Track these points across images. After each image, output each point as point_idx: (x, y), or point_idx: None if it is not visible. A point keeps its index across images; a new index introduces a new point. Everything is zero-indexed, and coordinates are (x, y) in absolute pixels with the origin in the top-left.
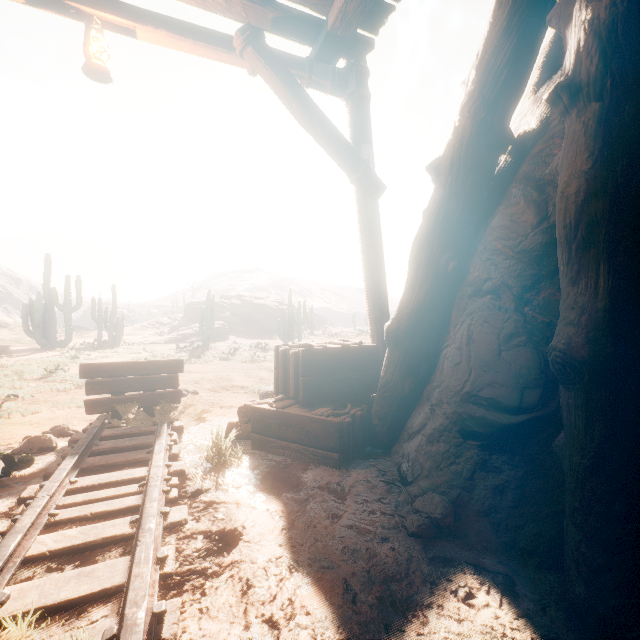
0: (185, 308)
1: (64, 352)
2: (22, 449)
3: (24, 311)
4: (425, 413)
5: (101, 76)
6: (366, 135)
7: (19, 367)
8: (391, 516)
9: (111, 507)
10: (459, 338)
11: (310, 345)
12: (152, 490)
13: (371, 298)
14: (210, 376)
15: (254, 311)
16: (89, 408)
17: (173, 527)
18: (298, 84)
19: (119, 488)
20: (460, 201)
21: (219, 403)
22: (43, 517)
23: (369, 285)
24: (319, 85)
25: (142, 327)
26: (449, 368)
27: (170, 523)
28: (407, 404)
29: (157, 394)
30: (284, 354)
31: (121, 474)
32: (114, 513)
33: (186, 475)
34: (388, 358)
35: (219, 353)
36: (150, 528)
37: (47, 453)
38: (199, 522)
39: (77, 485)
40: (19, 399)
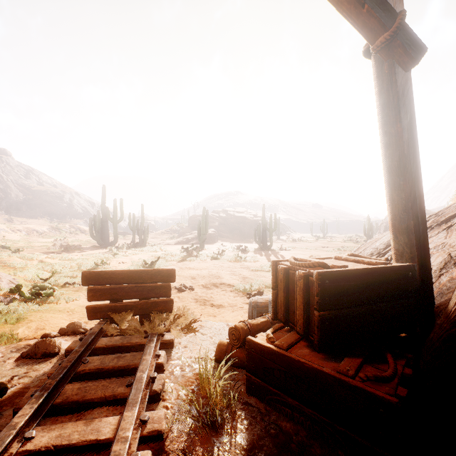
0: (188, 220)
1: (111, 250)
2: (29, 353)
3: (90, 222)
4: None
5: None
6: None
7: (80, 260)
8: None
9: None
10: None
11: (324, 265)
12: None
13: (399, 201)
14: (204, 273)
15: (236, 221)
16: (90, 314)
17: None
18: None
19: None
20: None
21: (210, 300)
22: None
23: (396, 184)
24: None
25: (161, 233)
26: None
27: None
28: None
29: (150, 302)
30: (285, 273)
31: (86, 428)
32: None
33: (164, 439)
34: None
35: (211, 253)
36: None
37: (49, 359)
38: None
39: (30, 445)
40: (71, 286)
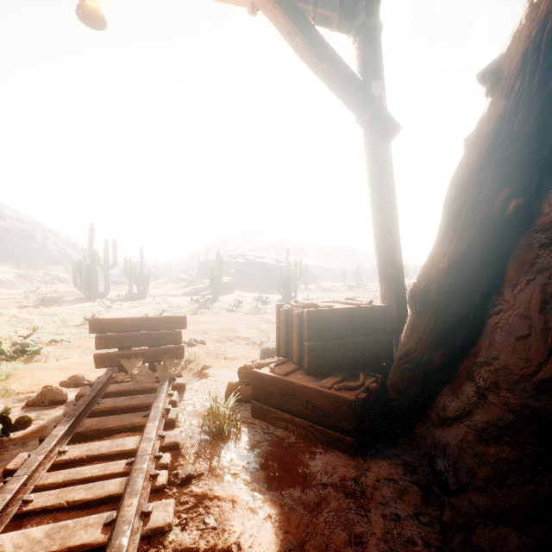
0: (199, 266)
1: (102, 302)
2: (35, 401)
3: (74, 269)
4: (467, 396)
5: (96, 21)
6: (377, 70)
7: (65, 315)
8: (439, 550)
9: (90, 494)
10: (524, 302)
11: (315, 305)
12: (136, 477)
13: (382, 252)
14: (217, 326)
15: (256, 268)
16: (98, 362)
17: (153, 535)
18: (302, 14)
19: (106, 465)
20: (533, 113)
21: (223, 354)
22: (15, 504)
23: (380, 238)
24: (324, 19)
25: (165, 282)
26: (506, 341)
27: (150, 529)
28: (435, 379)
29: (161, 349)
30: (286, 314)
31: (112, 444)
32: (93, 502)
33: (180, 449)
34: (411, 323)
35: (226, 305)
36: (120, 546)
37: (57, 406)
38: (185, 529)
39: (65, 456)
40: (58, 344)
